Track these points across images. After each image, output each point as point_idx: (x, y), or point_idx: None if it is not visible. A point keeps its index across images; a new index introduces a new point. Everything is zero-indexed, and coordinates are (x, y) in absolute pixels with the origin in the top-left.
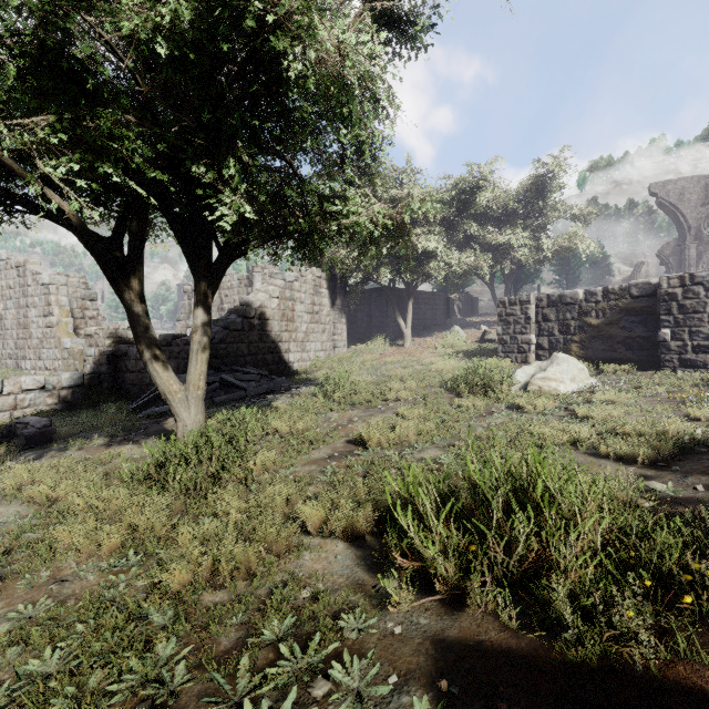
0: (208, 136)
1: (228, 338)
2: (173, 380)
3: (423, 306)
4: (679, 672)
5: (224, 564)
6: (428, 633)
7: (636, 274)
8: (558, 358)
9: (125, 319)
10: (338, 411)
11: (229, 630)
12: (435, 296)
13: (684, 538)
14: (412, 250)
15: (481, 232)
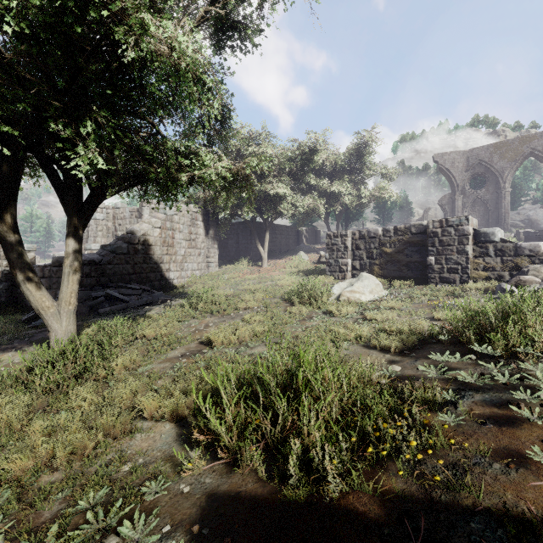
0: (66, 100)
1: (115, 260)
2: (46, 298)
3: (279, 236)
4: (349, 500)
5: (60, 450)
6: (207, 489)
7: (425, 216)
8: (363, 276)
9: (33, 242)
10: (198, 318)
11: (54, 504)
12: (288, 228)
13: (389, 406)
14: (268, 194)
15: (319, 182)
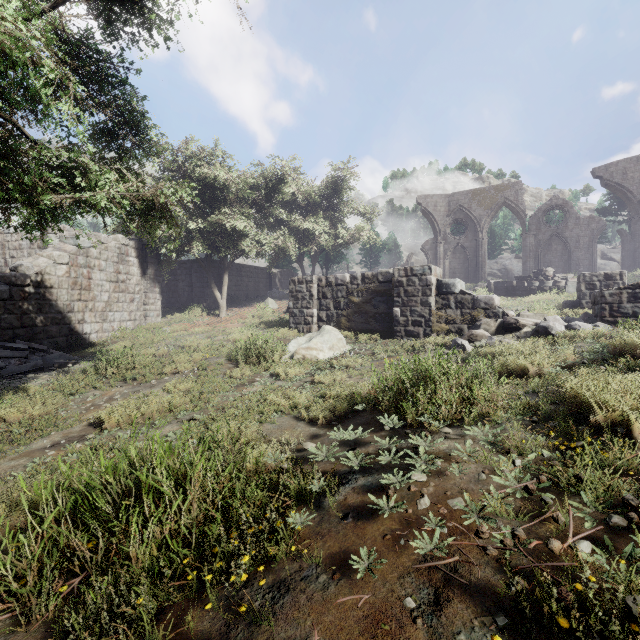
0: None
1: None
2: None
3: (246, 278)
4: None
5: None
6: None
7: (409, 261)
8: (325, 330)
9: None
10: (102, 389)
11: None
12: (258, 270)
13: (258, 503)
14: (225, 227)
15: (290, 217)
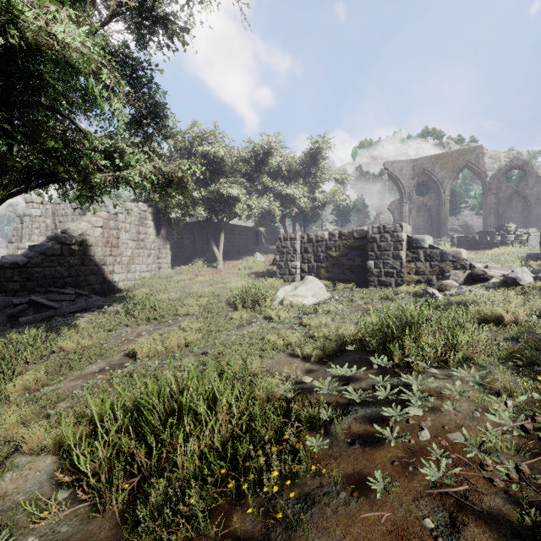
0: None
1: (45, 262)
2: None
3: (238, 236)
4: None
5: None
6: None
7: (377, 220)
8: (308, 280)
9: None
10: (132, 327)
11: None
12: (247, 229)
13: (275, 427)
14: (222, 195)
15: (275, 184)
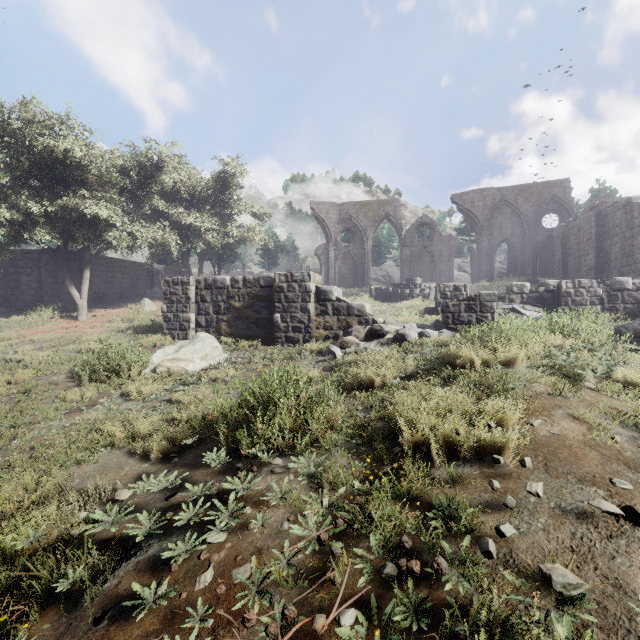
0: None
1: None
2: None
3: (120, 274)
4: None
5: None
6: None
7: (303, 265)
8: (199, 337)
9: None
10: None
11: None
12: (136, 265)
13: None
14: (84, 214)
15: (171, 209)
